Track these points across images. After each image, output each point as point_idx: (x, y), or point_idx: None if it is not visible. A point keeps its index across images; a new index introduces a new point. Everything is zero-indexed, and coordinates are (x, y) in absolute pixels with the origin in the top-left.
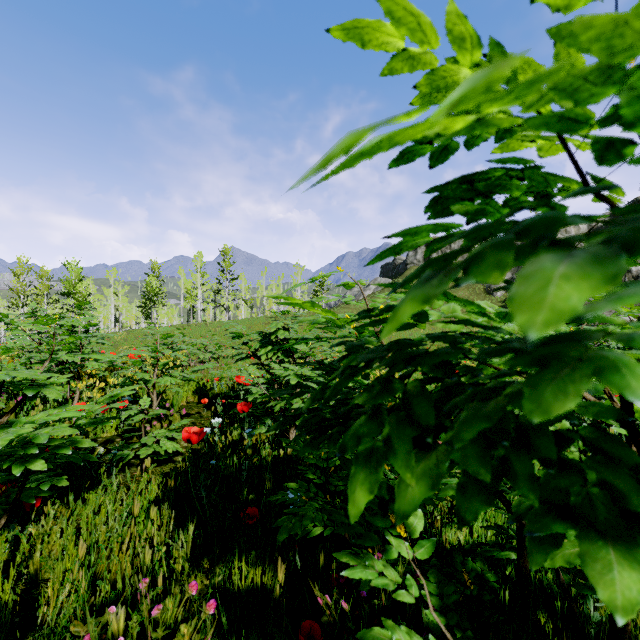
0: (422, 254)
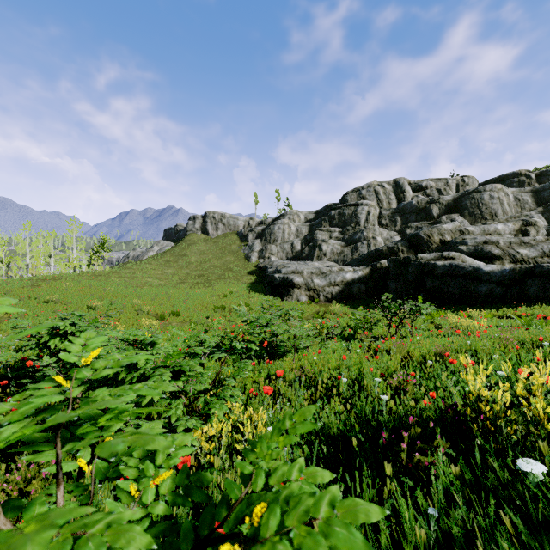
0: (200, 224)
